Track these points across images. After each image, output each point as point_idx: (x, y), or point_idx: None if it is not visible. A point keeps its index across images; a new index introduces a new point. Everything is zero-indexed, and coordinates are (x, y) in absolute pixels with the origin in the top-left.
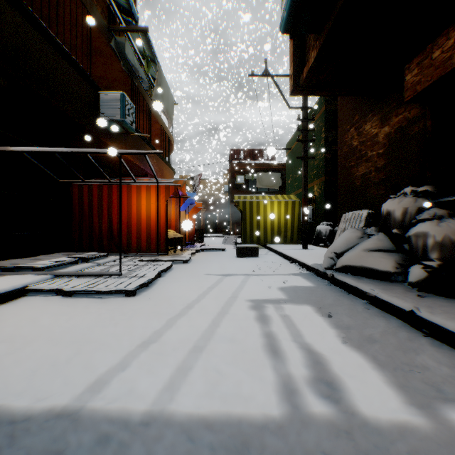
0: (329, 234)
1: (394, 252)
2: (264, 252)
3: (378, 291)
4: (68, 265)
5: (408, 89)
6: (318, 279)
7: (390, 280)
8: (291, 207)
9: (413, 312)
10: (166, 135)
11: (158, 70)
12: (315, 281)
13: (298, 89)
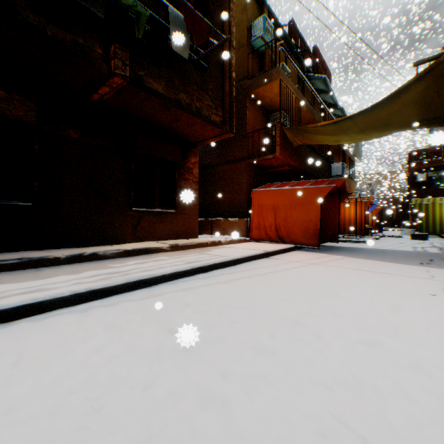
0: None
1: None
2: (435, 239)
3: None
4: None
5: None
6: None
7: None
8: None
9: None
10: (351, 161)
11: None
12: None
13: None
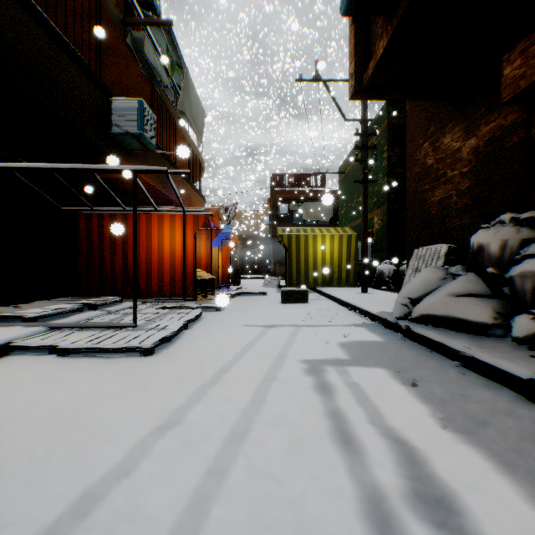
0: (393, 275)
1: (489, 298)
2: (314, 296)
3: (476, 350)
4: (70, 314)
5: (507, 87)
6: (387, 331)
7: (486, 334)
8: (346, 242)
9: (533, 381)
10: (194, 156)
11: (185, 74)
12: (383, 334)
13: (361, 92)
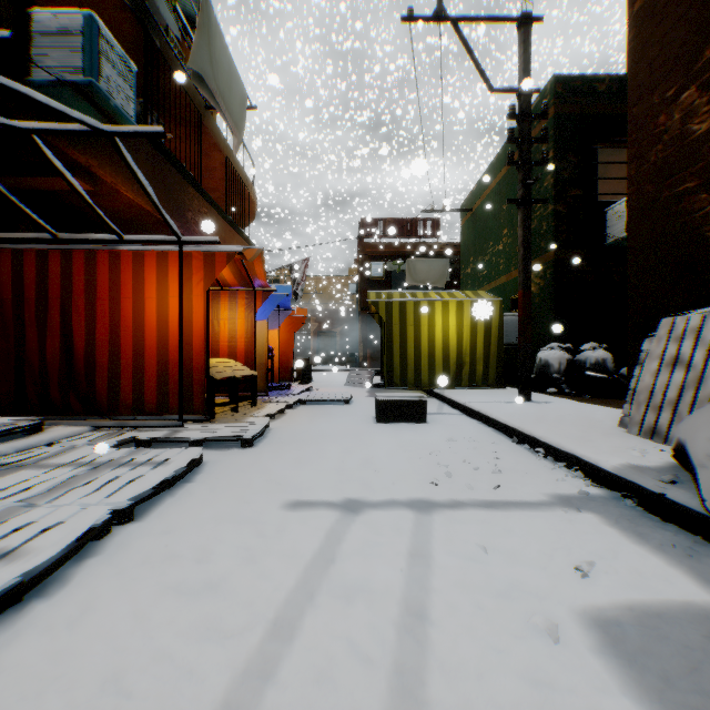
0: (566, 368)
1: None
2: (432, 406)
3: None
4: None
5: None
6: (677, 535)
7: None
8: None
9: None
10: (237, 179)
11: (202, 5)
12: (680, 551)
13: None
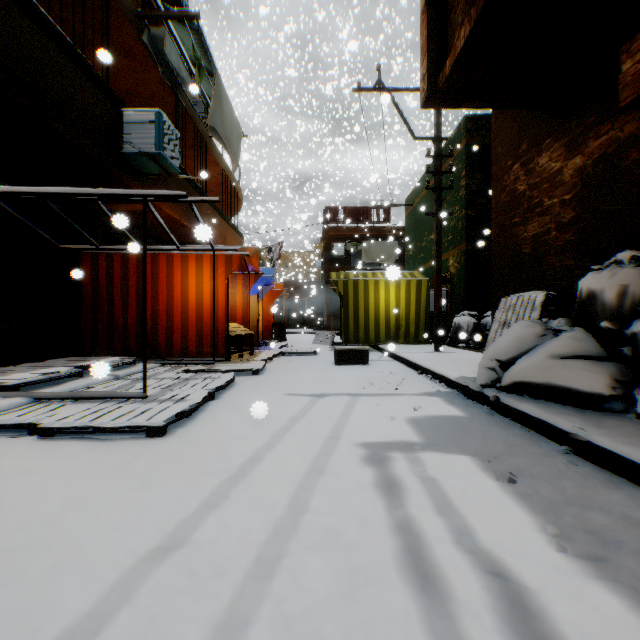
0: (473, 329)
1: (603, 361)
2: (375, 356)
3: (592, 432)
4: (65, 380)
5: (627, 86)
6: (469, 402)
7: (602, 409)
8: (415, 289)
9: None
10: (230, 184)
11: (216, 81)
12: (465, 406)
13: (436, 97)
